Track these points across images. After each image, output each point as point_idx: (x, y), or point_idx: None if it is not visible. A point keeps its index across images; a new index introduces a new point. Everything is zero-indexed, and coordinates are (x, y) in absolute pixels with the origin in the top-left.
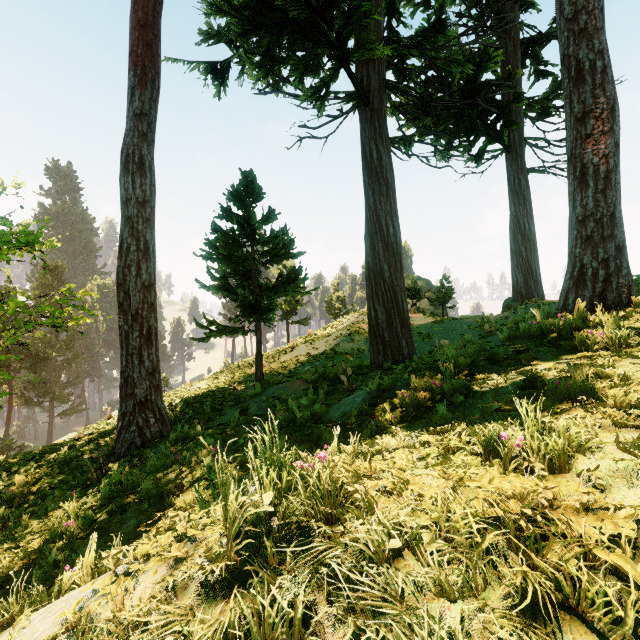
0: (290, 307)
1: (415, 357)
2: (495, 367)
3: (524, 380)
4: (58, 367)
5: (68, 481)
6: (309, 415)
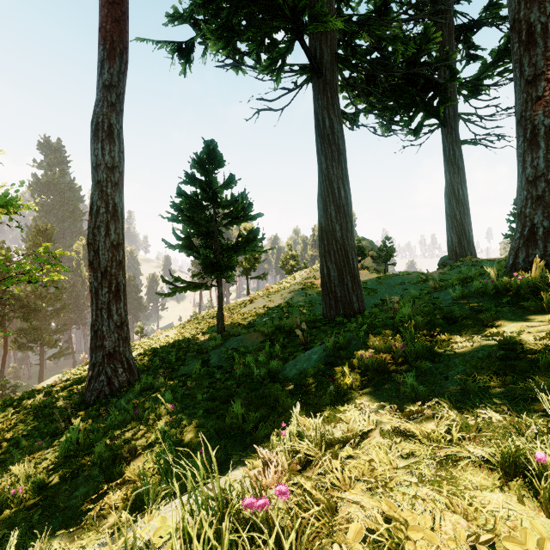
0: (250, 264)
1: (366, 313)
2: (453, 327)
3: (500, 347)
4: (48, 316)
5: (40, 428)
6: (266, 372)
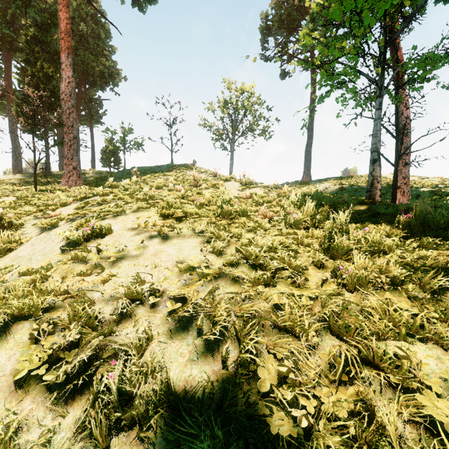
0: None
1: None
2: None
3: None
4: None
5: None
6: None
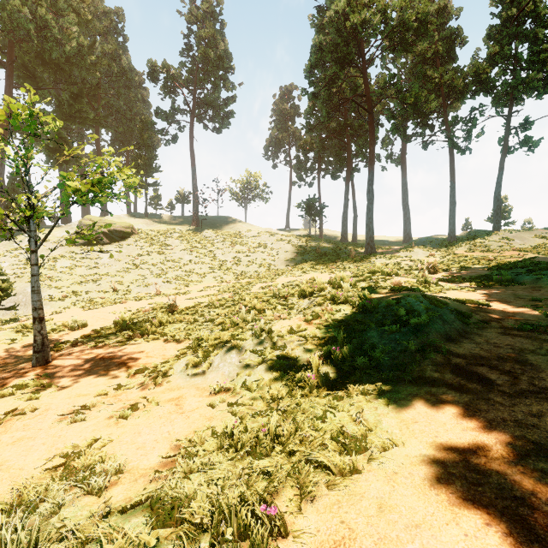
0: None
1: None
2: None
3: None
4: None
5: None
6: None
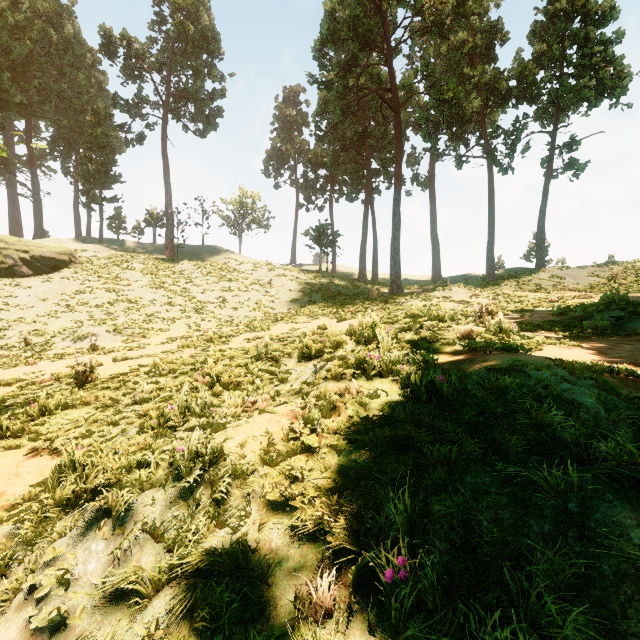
0: None
1: None
2: None
3: None
4: None
5: None
6: None
